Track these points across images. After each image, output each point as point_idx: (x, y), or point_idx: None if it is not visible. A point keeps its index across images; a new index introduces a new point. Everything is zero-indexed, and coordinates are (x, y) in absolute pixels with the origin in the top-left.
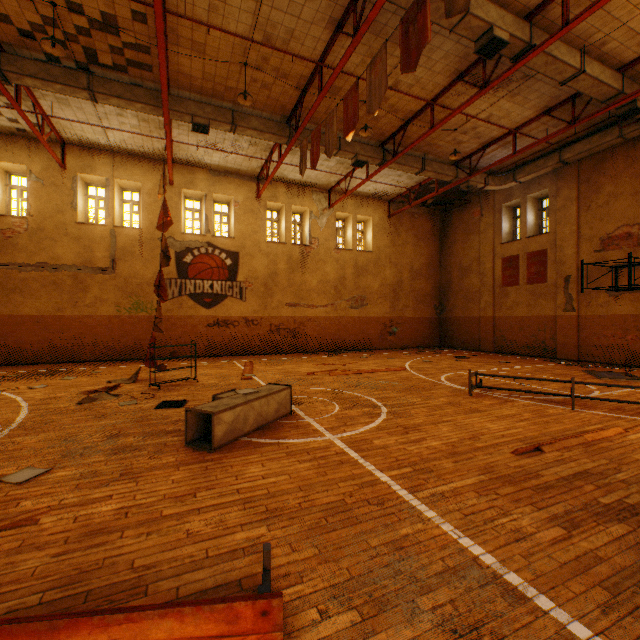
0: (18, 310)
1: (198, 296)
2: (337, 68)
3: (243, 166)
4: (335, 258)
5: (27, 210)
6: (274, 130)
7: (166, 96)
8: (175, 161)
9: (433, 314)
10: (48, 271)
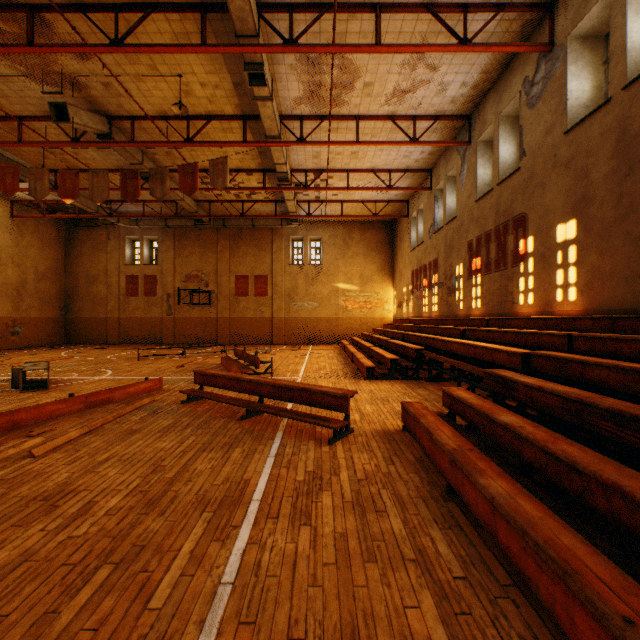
0: None
1: None
2: (51, 144)
3: None
4: None
5: None
6: None
7: None
8: None
9: (59, 315)
10: None
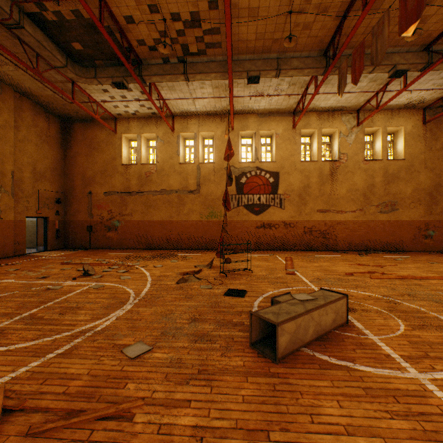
0: (152, 218)
1: (249, 206)
2: None
3: (282, 105)
4: (363, 169)
5: (156, 159)
6: (311, 65)
7: (230, 60)
8: (234, 113)
9: None
10: (165, 194)
